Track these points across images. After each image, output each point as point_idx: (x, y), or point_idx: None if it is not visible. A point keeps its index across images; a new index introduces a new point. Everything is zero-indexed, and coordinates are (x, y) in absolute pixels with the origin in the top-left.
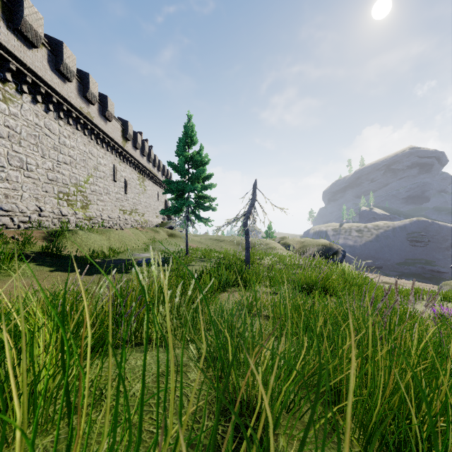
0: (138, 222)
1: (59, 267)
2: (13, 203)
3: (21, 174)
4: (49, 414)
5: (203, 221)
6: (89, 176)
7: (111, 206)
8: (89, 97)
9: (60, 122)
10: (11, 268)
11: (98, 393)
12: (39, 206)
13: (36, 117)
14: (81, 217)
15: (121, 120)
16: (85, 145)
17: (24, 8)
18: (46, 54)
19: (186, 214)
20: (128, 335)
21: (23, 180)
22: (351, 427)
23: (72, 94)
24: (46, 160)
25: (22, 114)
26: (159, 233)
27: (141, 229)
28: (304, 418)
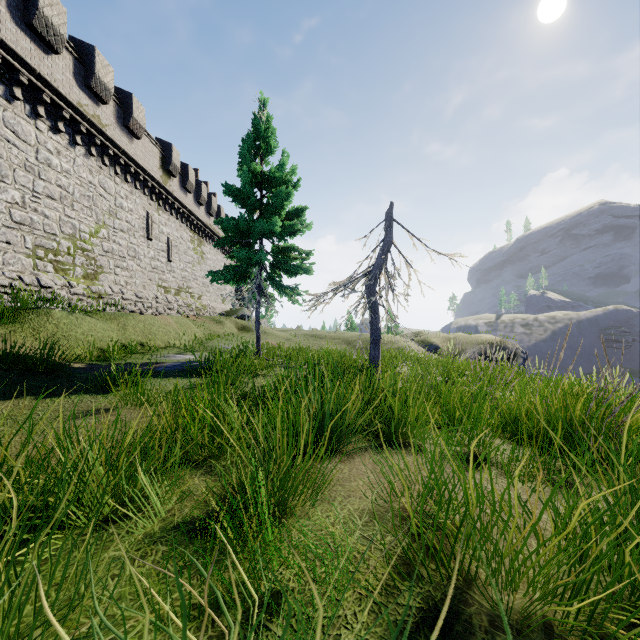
0: (191, 308)
1: None
2: None
3: None
4: None
5: (287, 293)
6: (99, 226)
7: (142, 279)
8: (96, 87)
9: (39, 124)
10: None
11: None
12: None
13: None
14: (81, 292)
15: (161, 142)
16: (92, 173)
17: None
18: None
19: (257, 281)
20: None
21: None
22: None
23: (62, 76)
24: (7, 186)
25: None
26: (223, 325)
27: (195, 319)
28: None
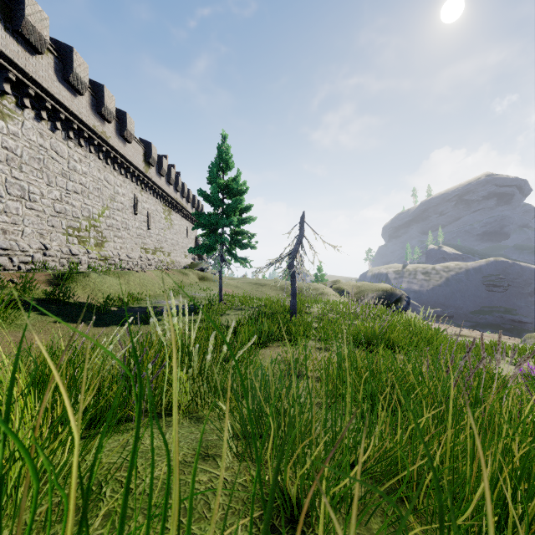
0: (164, 263)
1: (66, 317)
2: (13, 239)
3: (22, 205)
4: (25, 523)
5: (240, 261)
6: (104, 208)
7: (131, 244)
8: (104, 113)
9: (69, 143)
10: (7, 319)
11: (96, 490)
12: (44, 244)
13: (40, 137)
14: (95, 256)
15: (143, 141)
16: (100, 171)
17: (25, 6)
18: (53, 62)
19: (220, 253)
20: (144, 405)
21: (25, 212)
22: (433, 533)
23: (84, 109)
24: (52, 189)
25: (23, 134)
26: (188, 276)
27: (167, 272)
28: (372, 523)
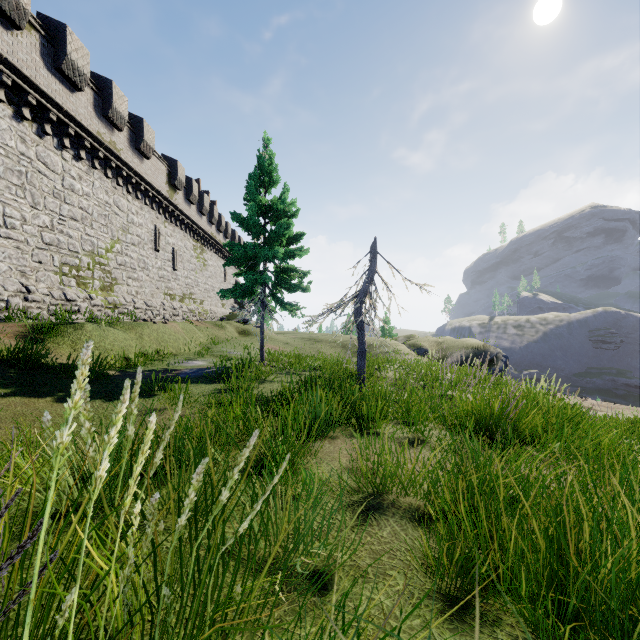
0: (194, 313)
1: (25, 387)
2: None
3: None
4: None
5: (287, 308)
6: (114, 242)
7: (150, 288)
8: (112, 117)
9: (64, 154)
10: None
11: None
12: (25, 285)
13: (21, 143)
14: (100, 303)
15: (167, 159)
16: (108, 193)
17: None
18: (39, 43)
19: (261, 297)
20: None
21: None
22: None
23: (84, 110)
24: (39, 212)
25: None
26: (225, 329)
27: (198, 324)
28: None
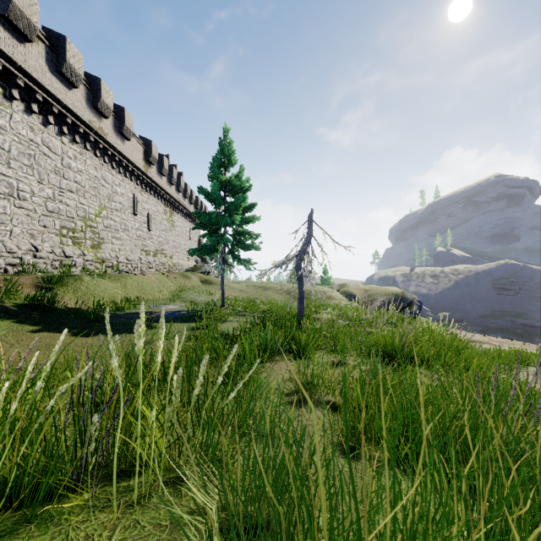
0: (165, 266)
1: (48, 325)
2: None
3: (10, 203)
4: None
5: (243, 264)
6: (101, 208)
7: (130, 246)
8: (101, 108)
9: (63, 139)
10: None
11: None
12: (34, 245)
13: (31, 131)
14: (91, 258)
15: (143, 139)
16: (97, 169)
17: None
18: (44, 51)
19: (222, 255)
20: (95, 468)
21: (13, 211)
22: None
23: (79, 103)
24: (44, 187)
25: (11, 127)
26: (190, 279)
27: (168, 275)
28: None
